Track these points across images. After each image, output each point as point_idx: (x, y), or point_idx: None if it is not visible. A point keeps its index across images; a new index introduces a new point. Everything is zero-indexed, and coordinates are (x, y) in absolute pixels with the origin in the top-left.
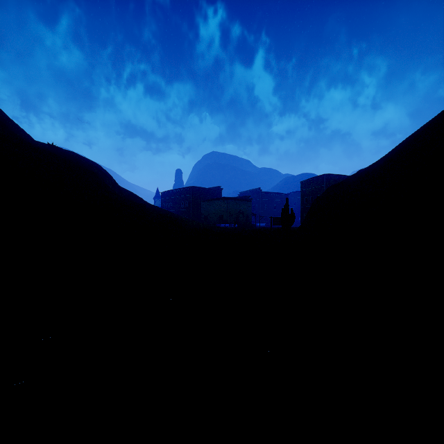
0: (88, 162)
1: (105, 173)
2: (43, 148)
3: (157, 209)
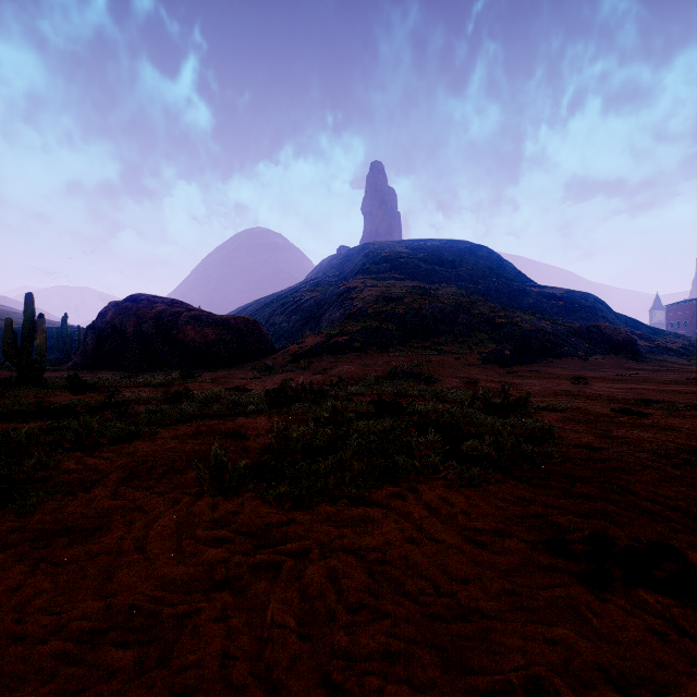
0: (590, 298)
1: (603, 304)
2: (561, 295)
3: (661, 333)
